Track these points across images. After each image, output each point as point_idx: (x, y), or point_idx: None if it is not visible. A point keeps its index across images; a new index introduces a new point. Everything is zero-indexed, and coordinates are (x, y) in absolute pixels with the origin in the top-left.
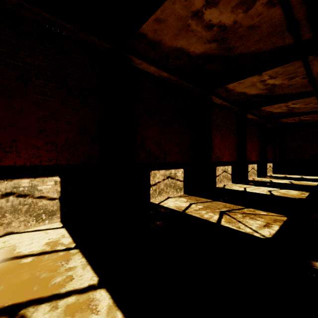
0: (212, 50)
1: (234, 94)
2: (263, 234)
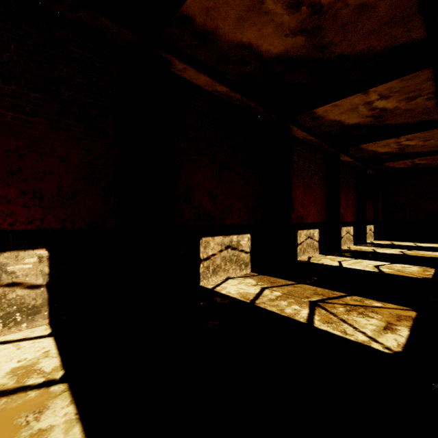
0: (297, 49)
1: (325, 124)
2: (386, 345)
